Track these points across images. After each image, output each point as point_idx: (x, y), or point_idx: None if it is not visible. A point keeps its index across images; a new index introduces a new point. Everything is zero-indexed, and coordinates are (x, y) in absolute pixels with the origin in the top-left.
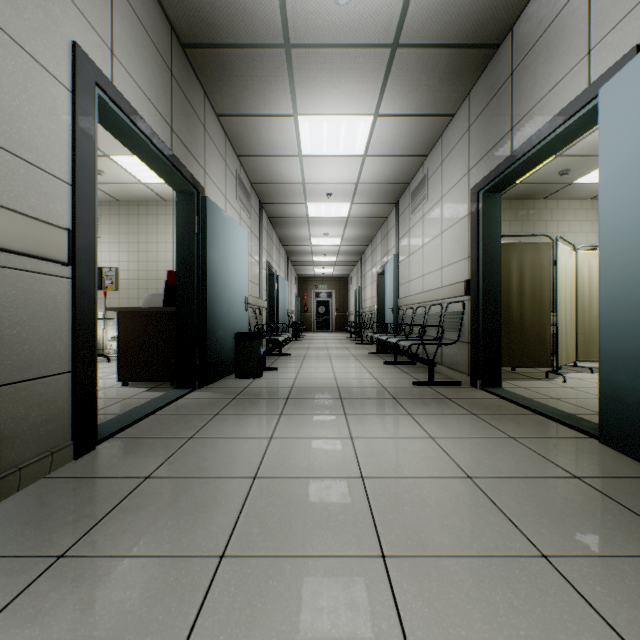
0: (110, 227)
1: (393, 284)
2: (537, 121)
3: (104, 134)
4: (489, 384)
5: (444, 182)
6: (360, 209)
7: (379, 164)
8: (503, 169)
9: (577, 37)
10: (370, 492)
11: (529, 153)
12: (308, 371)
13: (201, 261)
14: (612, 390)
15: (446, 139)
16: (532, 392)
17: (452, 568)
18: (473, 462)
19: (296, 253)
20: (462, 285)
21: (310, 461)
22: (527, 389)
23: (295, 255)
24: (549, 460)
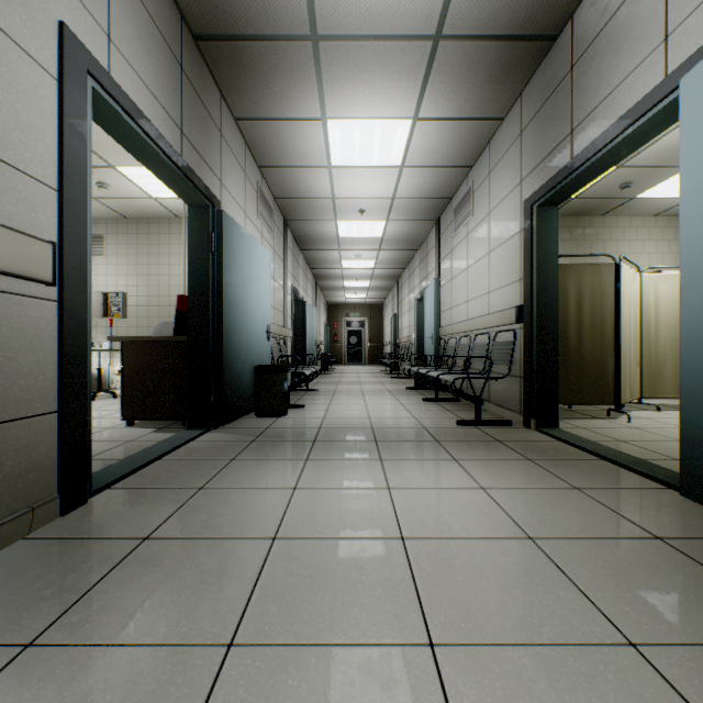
0: (117, 247)
1: (433, 311)
2: (602, 121)
3: (108, 141)
4: (544, 424)
5: (492, 195)
6: (396, 227)
7: (418, 176)
8: (561, 178)
9: (651, 21)
10: (412, 557)
11: (593, 159)
12: (338, 409)
13: (216, 284)
14: (696, 433)
15: (494, 147)
16: (594, 433)
17: (519, 662)
18: (533, 519)
19: (325, 277)
20: (513, 311)
21: (340, 517)
22: (587, 430)
23: (324, 279)
24: (623, 516)
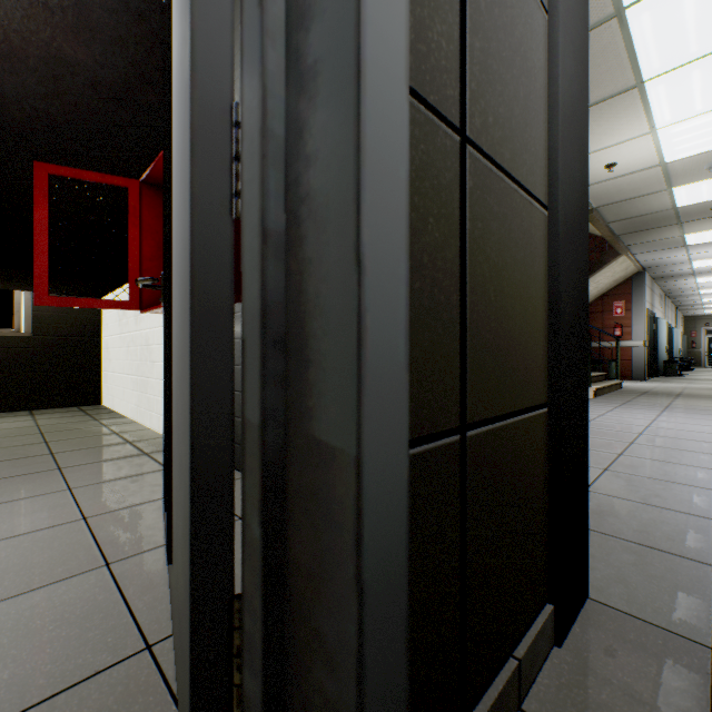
0: None
1: None
2: None
3: None
4: None
5: None
6: None
7: None
8: None
9: None
10: None
11: None
12: (700, 377)
13: (654, 338)
14: None
15: None
16: None
17: None
18: None
19: (684, 305)
20: None
21: (703, 382)
22: None
23: (683, 306)
24: None
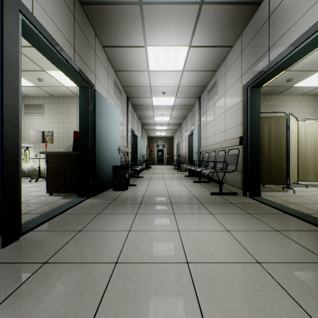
0: (48, 110)
1: (197, 140)
2: (286, 42)
3: (42, 58)
4: (253, 194)
5: (226, 84)
6: (180, 101)
7: (190, 75)
8: (263, 73)
9: None
10: (194, 276)
11: (280, 62)
12: (152, 186)
13: (93, 126)
14: None
15: (227, 60)
16: (278, 199)
17: None
18: (258, 250)
19: (146, 124)
20: (237, 139)
21: (153, 249)
22: (275, 197)
23: (146, 125)
24: (306, 248)
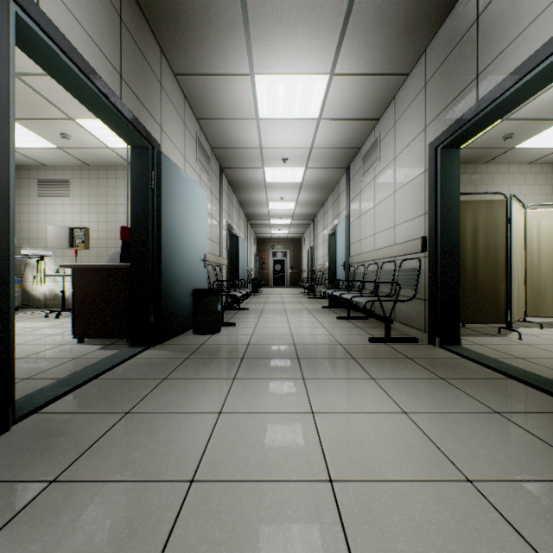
0: (81, 190)
1: (345, 243)
2: (510, 62)
3: (66, 96)
4: (448, 342)
5: (397, 142)
6: (313, 174)
7: (333, 128)
8: (467, 120)
9: None
10: (344, 511)
11: (500, 98)
12: (265, 326)
13: (156, 217)
14: None
15: (399, 100)
16: (493, 350)
17: None
18: (465, 453)
19: (255, 216)
20: (418, 242)
21: (264, 451)
22: (486, 347)
23: (254, 218)
24: None
